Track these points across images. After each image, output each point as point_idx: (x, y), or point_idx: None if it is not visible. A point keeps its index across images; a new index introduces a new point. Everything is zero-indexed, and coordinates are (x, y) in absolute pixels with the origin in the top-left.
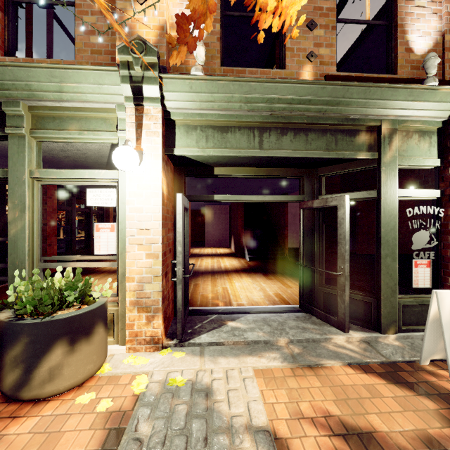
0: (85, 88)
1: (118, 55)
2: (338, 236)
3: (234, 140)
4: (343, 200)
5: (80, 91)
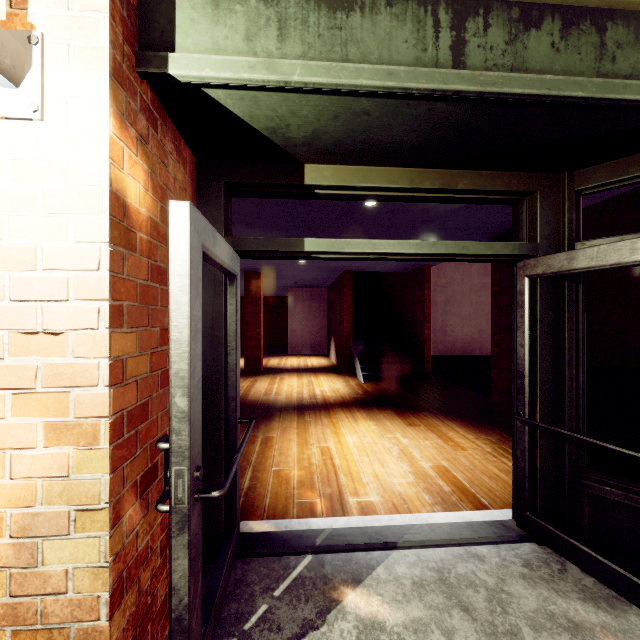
0: None
1: None
2: None
3: (372, 38)
4: None
5: None
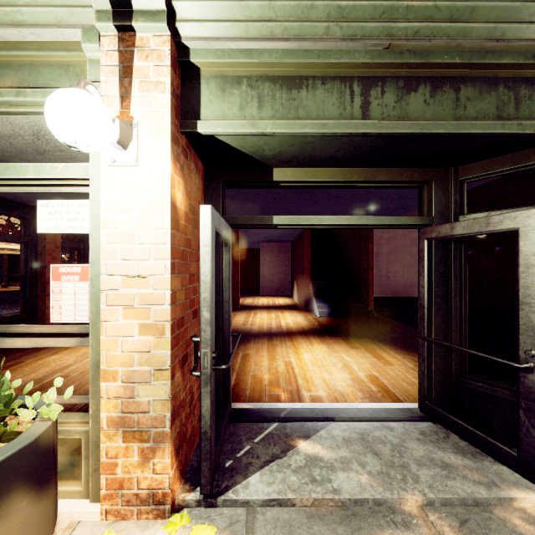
0: None
1: None
2: (521, 290)
3: (313, 104)
4: None
5: (8, 2)
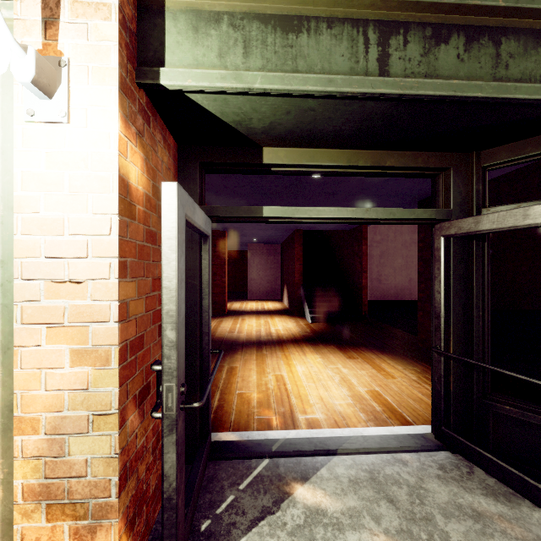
0: None
1: None
2: None
3: (316, 53)
4: None
5: None
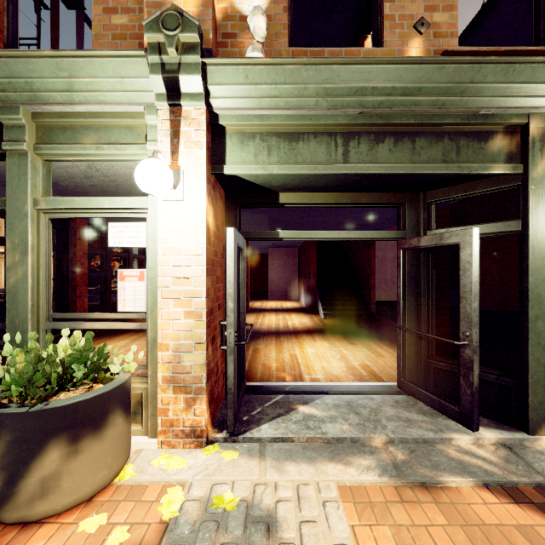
0: (102, 84)
1: (145, 33)
2: (461, 288)
3: (307, 152)
4: (469, 235)
5: (96, 89)
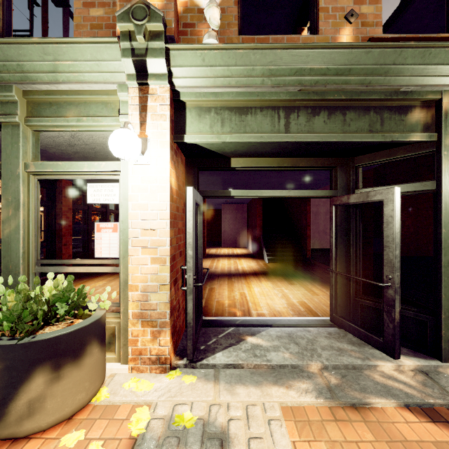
0: (82, 67)
1: (117, 23)
2: (384, 238)
3: (255, 124)
4: (392, 194)
5: (77, 70)
